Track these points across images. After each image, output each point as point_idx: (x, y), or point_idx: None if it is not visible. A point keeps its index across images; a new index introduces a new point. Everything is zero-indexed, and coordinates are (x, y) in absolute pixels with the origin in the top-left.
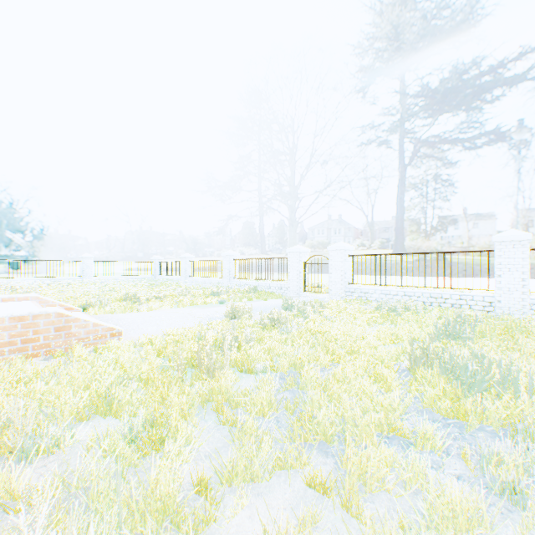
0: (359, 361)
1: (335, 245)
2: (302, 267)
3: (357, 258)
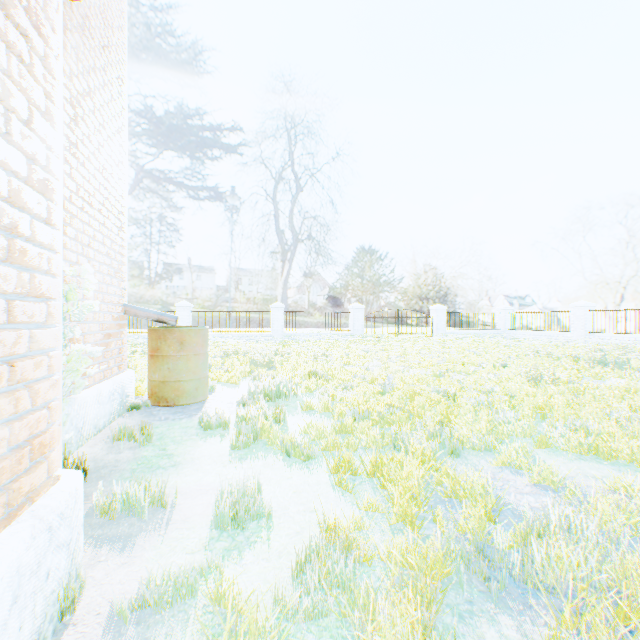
0: None
1: None
2: None
3: None
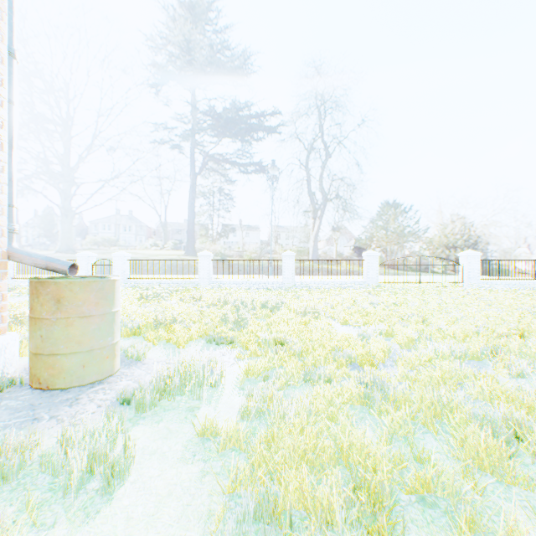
0: (122, 300)
1: (118, 253)
2: (91, 267)
3: (133, 262)
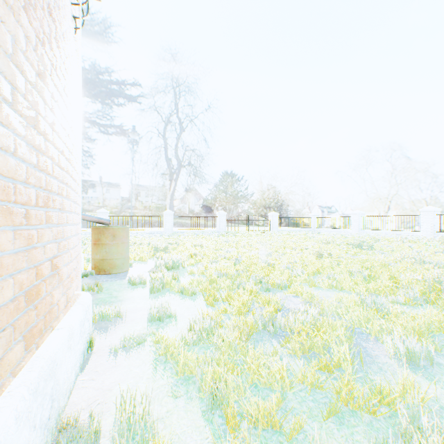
0: None
1: None
2: None
3: None
